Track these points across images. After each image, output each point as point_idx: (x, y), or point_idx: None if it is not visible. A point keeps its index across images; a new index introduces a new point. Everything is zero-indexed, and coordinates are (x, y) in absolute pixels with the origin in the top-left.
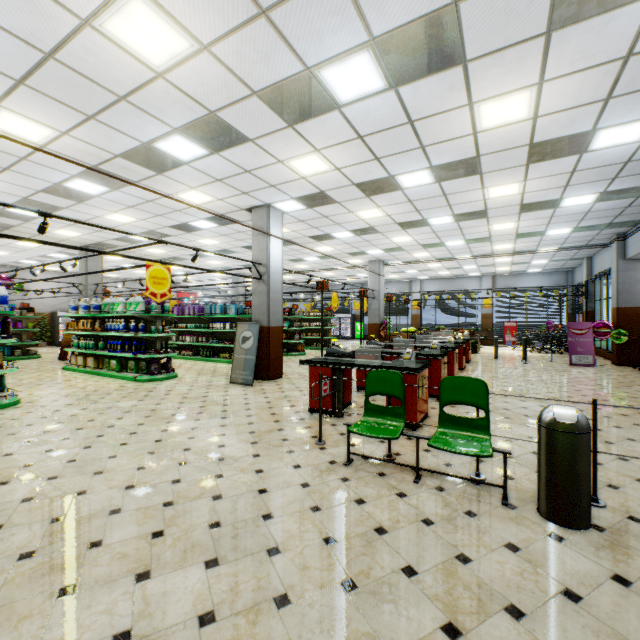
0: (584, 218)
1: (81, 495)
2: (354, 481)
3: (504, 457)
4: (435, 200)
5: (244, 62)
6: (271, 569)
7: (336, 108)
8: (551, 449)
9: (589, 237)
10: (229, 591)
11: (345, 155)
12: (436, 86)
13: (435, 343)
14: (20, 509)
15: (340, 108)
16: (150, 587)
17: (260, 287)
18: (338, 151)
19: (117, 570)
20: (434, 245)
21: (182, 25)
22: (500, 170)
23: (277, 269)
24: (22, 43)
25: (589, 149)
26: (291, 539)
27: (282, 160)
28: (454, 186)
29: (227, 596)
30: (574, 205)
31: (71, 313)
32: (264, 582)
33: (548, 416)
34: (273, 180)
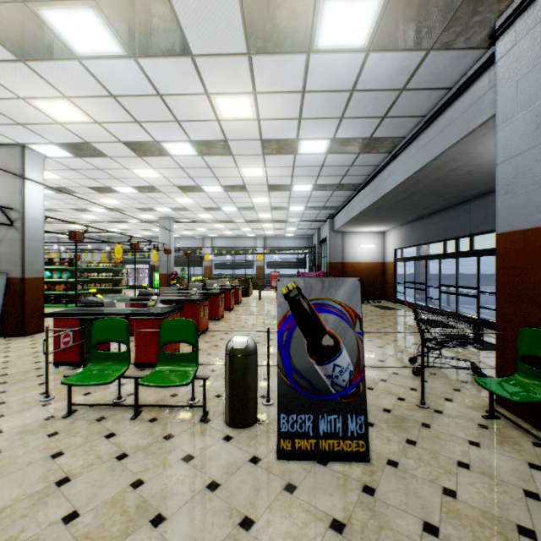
0: (309, 201)
1: None
2: (64, 433)
3: (204, 382)
4: (203, 171)
5: None
6: None
7: (75, 58)
8: (230, 370)
9: (315, 214)
10: None
11: (102, 110)
12: (173, 69)
13: (195, 290)
14: None
15: (80, 59)
16: None
17: (11, 234)
18: (92, 104)
19: None
20: (214, 209)
21: None
22: (246, 155)
23: (36, 216)
24: None
25: (299, 152)
26: None
27: (23, 97)
28: (215, 161)
29: None
30: (301, 191)
31: None
32: None
33: (230, 345)
34: (19, 117)
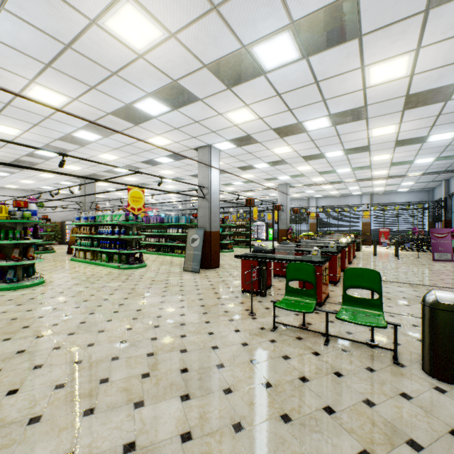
0: (445, 150)
1: (91, 346)
2: (280, 342)
3: (395, 328)
4: (331, 139)
5: (199, 44)
6: (227, 404)
7: (262, 74)
8: (434, 323)
9: (448, 164)
10: (199, 418)
11: (267, 108)
12: (337, 55)
13: (332, 243)
14: (52, 354)
15: (265, 74)
16: (144, 412)
17: (204, 203)
18: (262, 105)
19: (121, 399)
20: (328, 172)
21: (158, 20)
22: (382, 115)
23: (216, 190)
24: (51, 38)
25: (453, 97)
26: (239, 383)
27: (221, 113)
28: (346, 128)
29: (198, 421)
30: (438, 140)
31: (75, 222)
32: (223, 413)
33: (431, 298)
34: (214, 127)
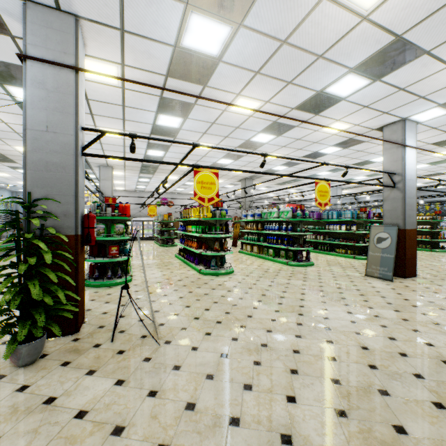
0: None
1: (334, 361)
2: None
3: None
4: None
5: None
6: None
7: None
8: None
9: None
10: None
11: None
12: None
13: None
14: (297, 359)
15: None
16: None
17: (393, 194)
18: None
19: None
20: None
21: None
22: None
23: (411, 176)
24: (270, 40)
25: None
26: None
27: None
28: None
29: None
30: None
31: (243, 219)
32: None
33: None
34: (426, 90)
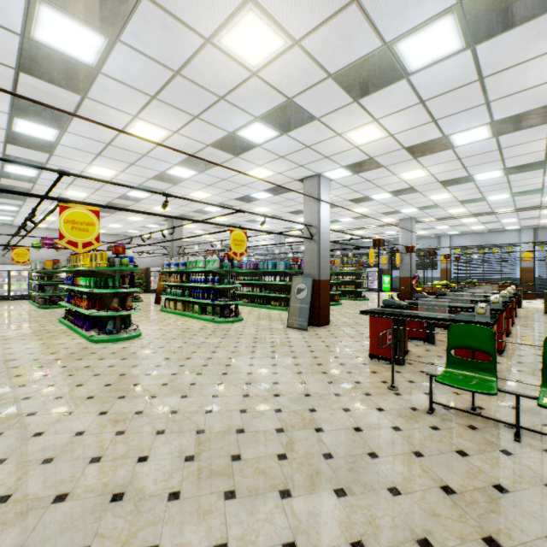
0: None
1: (209, 413)
2: (445, 431)
3: None
4: (487, 155)
5: (327, 49)
6: (399, 509)
7: (404, 77)
8: None
9: None
10: (368, 524)
11: (402, 121)
12: (520, 36)
13: (496, 297)
14: (171, 419)
15: (408, 76)
16: (295, 505)
17: (311, 246)
18: (396, 118)
19: (262, 484)
20: (474, 200)
21: (281, 27)
22: None
23: (325, 230)
24: (161, 67)
25: None
26: (406, 481)
27: (340, 133)
28: (513, 139)
29: (368, 528)
30: None
31: (165, 269)
32: (398, 521)
33: None
34: (328, 152)
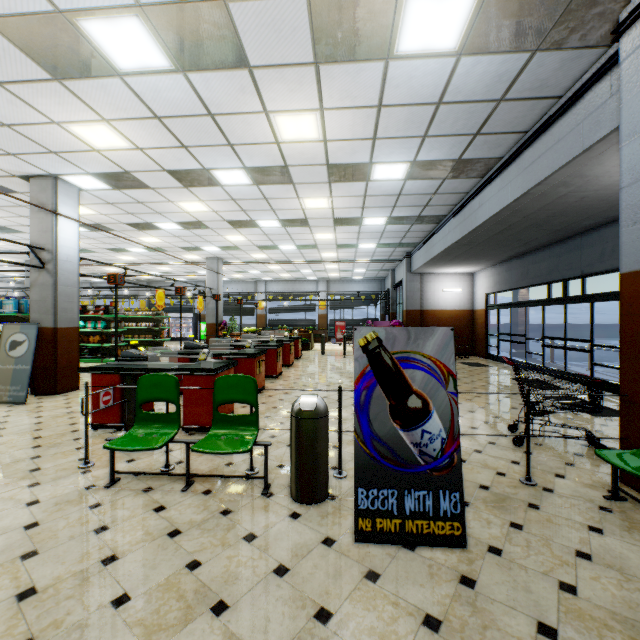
0: (382, 237)
1: None
2: (108, 505)
3: (266, 449)
4: (258, 202)
5: None
6: None
7: (116, 74)
8: (297, 436)
9: (389, 253)
10: None
11: (145, 134)
12: (228, 83)
13: (250, 342)
14: None
15: (122, 76)
16: None
17: (43, 278)
18: (134, 127)
19: None
20: (269, 247)
21: None
22: (309, 183)
23: (70, 257)
24: None
25: (372, 179)
26: None
27: (58, 121)
28: (273, 191)
29: None
30: (373, 225)
31: None
32: None
33: (296, 406)
34: (52, 145)
